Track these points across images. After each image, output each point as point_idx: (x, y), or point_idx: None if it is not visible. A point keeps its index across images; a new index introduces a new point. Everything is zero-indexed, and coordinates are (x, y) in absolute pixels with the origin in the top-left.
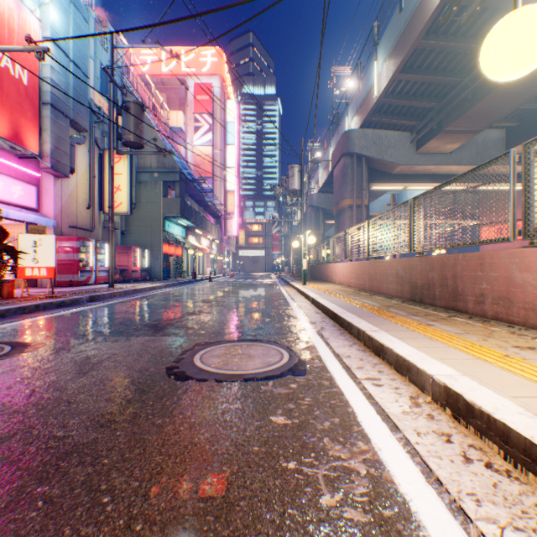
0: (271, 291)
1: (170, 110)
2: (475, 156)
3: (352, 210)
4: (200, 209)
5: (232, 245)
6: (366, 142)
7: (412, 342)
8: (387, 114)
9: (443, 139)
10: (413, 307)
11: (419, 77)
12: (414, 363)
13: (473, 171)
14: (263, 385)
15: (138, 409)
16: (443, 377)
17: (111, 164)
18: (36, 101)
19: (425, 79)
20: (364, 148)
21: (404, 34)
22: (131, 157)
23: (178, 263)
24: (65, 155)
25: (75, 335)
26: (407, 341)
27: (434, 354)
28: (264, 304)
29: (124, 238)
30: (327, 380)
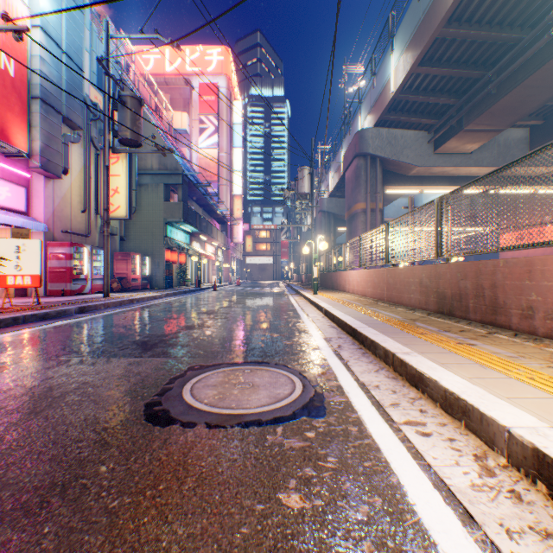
0: (279, 301)
1: (174, 111)
2: (496, 157)
3: (366, 214)
4: (205, 214)
5: (238, 252)
6: (380, 142)
7: (459, 371)
8: (403, 112)
9: (463, 138)
10: (442, 321)
11: (439, 70)
12: (476, 406)
13: (519, 161)
14: (269, 434)
15: (90, 479)
16: (527, 433)
17: (106, 164)
18: (24, 94)
19: (446, 72)
20: (378, 149)
21: (423, 23)
22: (130, 157)
23: (181, 270)
24: (56, 154)
25: (46, 355)
26: (452, 369)
27: (495, 390)
28: (272, 316)
29: (124, 244)
30: (355, 425)
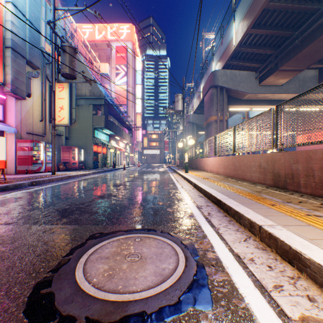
0: (164, 177)
1: (101, 63)
2: (298, 87)
3: (217, 123)
4: (119, 124)
5: (139, 147)
6: (226, 78)
7: None
8: (240, 59)
9: (278, 75)
10: (280, 193)
11: (265, 31)
12: None
13: None
14: None
15: None
16: None
17: (53, 89)
18: (0, 45)
19: (269, 32)
20: (225, 82)
21: (255, 0)
22: (70, 87)
23: (104, 158)
24: (22, 84)
25: None
26: None
27: None
28: (159, 187)
29: (68, 142)
30: None
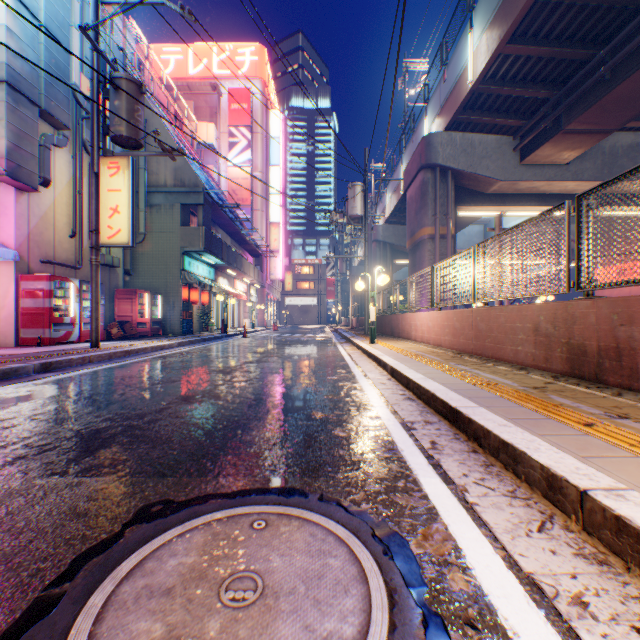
0: (325, 352)
1: (199, 122)
2: (600, 168)
3: (434, 241)
4: (235, 244)
5: (276, 291)
6: (453, 149)
7: None
8: (483, 110)
9: (561, 143)
10: (589, 392)
11: (536, 49)
12: None
13: None
14: None
15: None
16: None
17: (94, 170)
18: None
19: (544, 52)
20: (451, 158)
21: None
22: (133, 167)
23: (204, 312)
24: (30, 158)
25: None
26: None
27: None
28: (315, 376)
29: (130, 280)
30: None
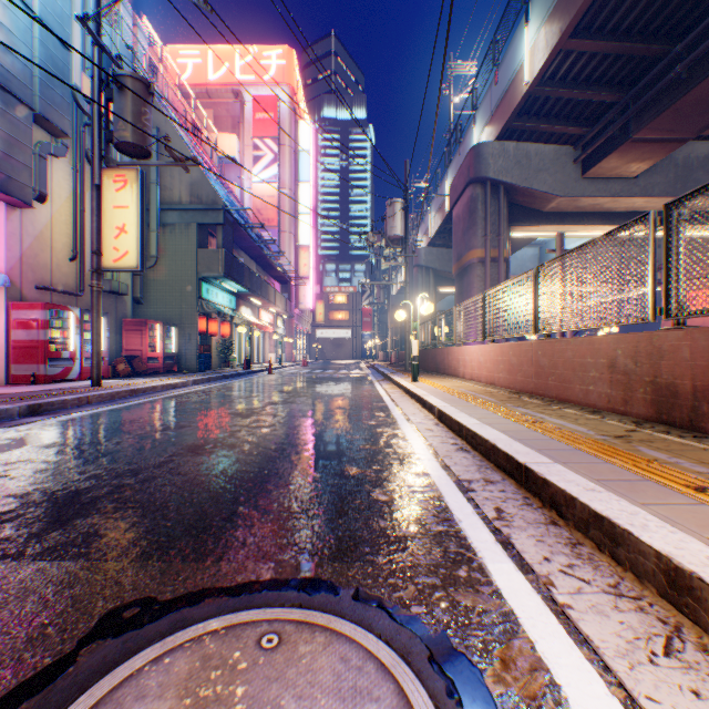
0: (361, 392)
1: (220, 133)
2: (673, 182)
3: (485, 265)
4: (260, 270)
5: (306, 322)
6: (505, 161)
7: None
8: (540, 116)
9: (628, 153)
10: (685, 442)
11: (602, 44)
12: None
13: None
14: None
15: None
16: None
17: (95, 182)
18: None
19: (611, 47)
20: (503, 171)
21: None
22: (143, 181)
23: (225, 346)
24: (23, 169)
25: None
26: None
27: None
28: (349, 421)
29: (140, 309)
30: None
